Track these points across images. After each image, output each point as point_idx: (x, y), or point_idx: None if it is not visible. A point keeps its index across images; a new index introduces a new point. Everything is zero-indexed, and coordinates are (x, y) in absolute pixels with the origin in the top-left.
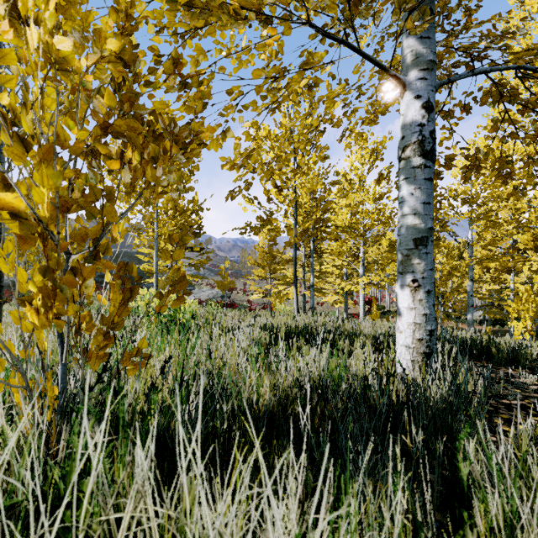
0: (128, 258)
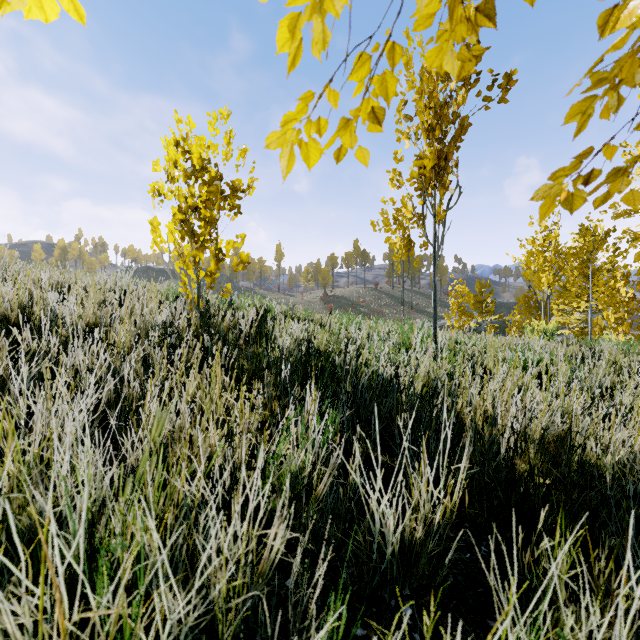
0: (505, 309)
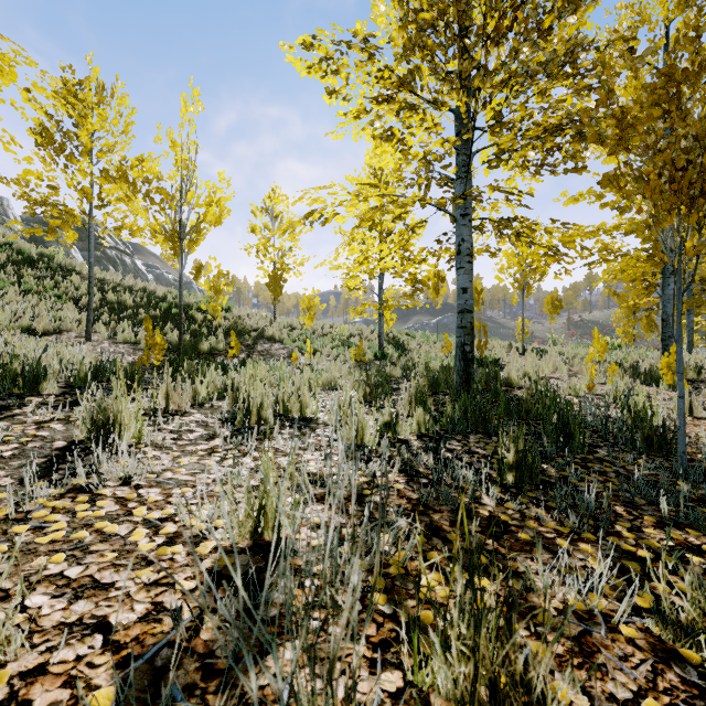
0: None
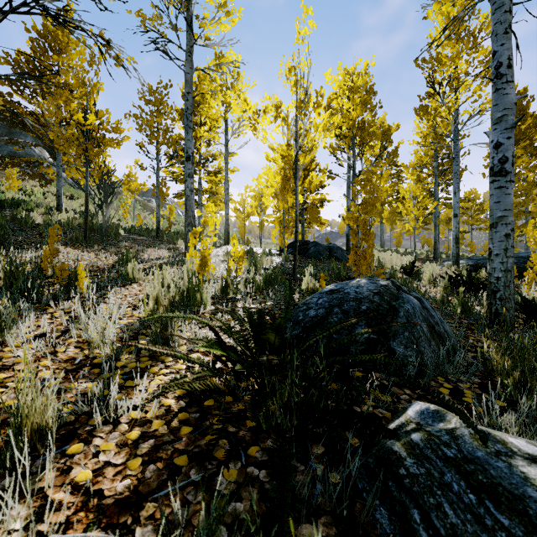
0: None
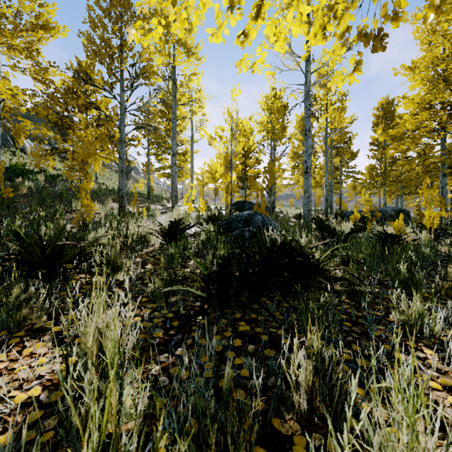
0: None
